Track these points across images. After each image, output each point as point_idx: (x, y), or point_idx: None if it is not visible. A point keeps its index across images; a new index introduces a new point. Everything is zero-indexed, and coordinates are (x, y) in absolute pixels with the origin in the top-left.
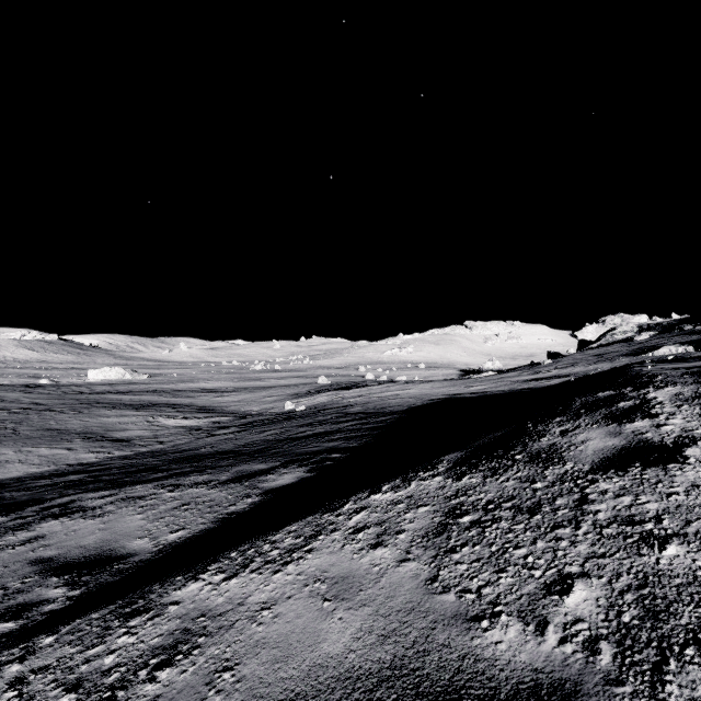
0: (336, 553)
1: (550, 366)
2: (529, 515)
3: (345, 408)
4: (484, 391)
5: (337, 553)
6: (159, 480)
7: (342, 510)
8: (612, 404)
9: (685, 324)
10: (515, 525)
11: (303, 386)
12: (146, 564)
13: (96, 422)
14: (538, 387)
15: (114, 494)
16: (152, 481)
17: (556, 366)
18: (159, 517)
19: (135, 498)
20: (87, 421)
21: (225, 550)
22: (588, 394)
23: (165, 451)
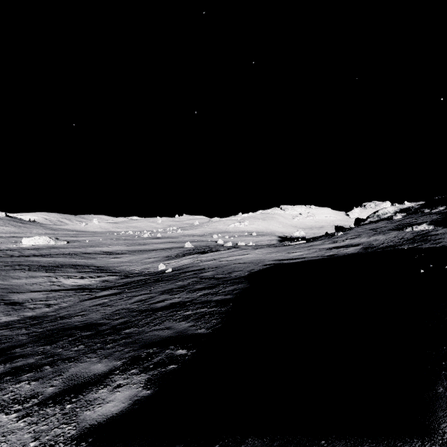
0: None
1: (342, 237)
2: None
3: (201, 271)
4: (302, 257)
5: None
6: None
7: None
8: None
9: (424, 209)
10: None
11: (174, 249)
12: None
13: (6, 284)
14: (340, 254)
15: None
16: None
17: (347, 237)
18: None
19: None
20: None
21: None
22: None
23: (44, 318)
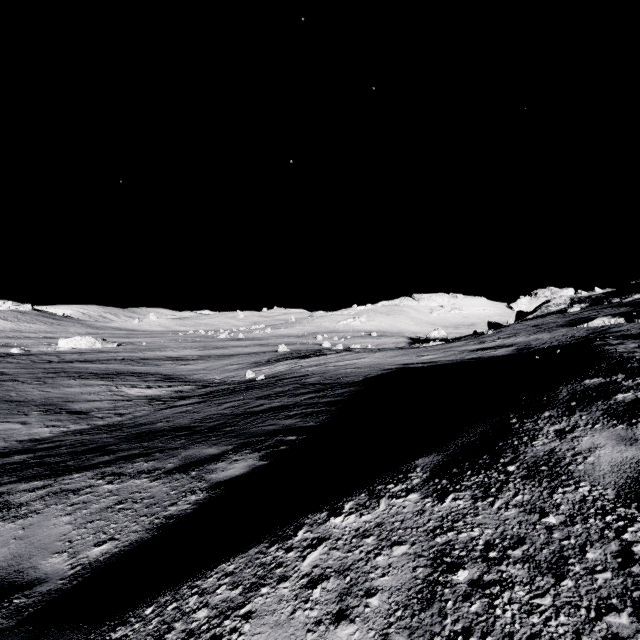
0: (283, 627)
1: (493, 336)
2: (554, 578)
3: (303, 377)
4: (435, 361)
5: (285, 627)
6: (101, 466)
7: (293, 542)
8: (608, 396)
9: (612, 297)
10: (537, 597)
11: (264, 354)
12: (53, 598)
13: (59, 392)
14: (485, 356)
15: (47, 485)
16: (94, 467)
17: (499, 336)
18: (87, 521)
19: (68, 492)
20: (49, 391)
21: (142, 596)
22: (573, 381)
23: (122, 425)
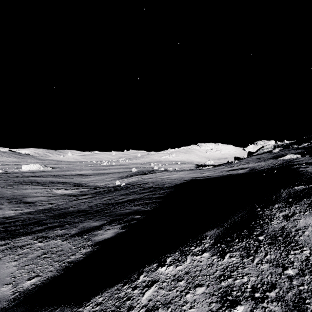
0: None
1: (237, 163)
2: None
3: (144, 184)
4: (209, 176)
5: None
6: (37, 232)
7: (137, 283)
8: (309, 196)
9: (294, 145)
10: None
11: (125, 172)
12: None
13: (20, 192)
14: (234, 173)
15: (7, 243)
16: (33, 233)
17: (240, 163)
18: (25, 264)
19: (17, 247)
20: (15, 192)
21: None
22: (288, 187)
23: (51, 209)
